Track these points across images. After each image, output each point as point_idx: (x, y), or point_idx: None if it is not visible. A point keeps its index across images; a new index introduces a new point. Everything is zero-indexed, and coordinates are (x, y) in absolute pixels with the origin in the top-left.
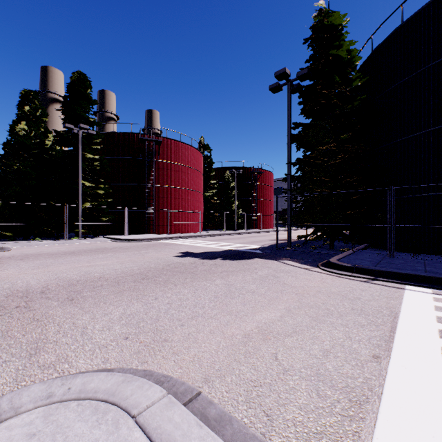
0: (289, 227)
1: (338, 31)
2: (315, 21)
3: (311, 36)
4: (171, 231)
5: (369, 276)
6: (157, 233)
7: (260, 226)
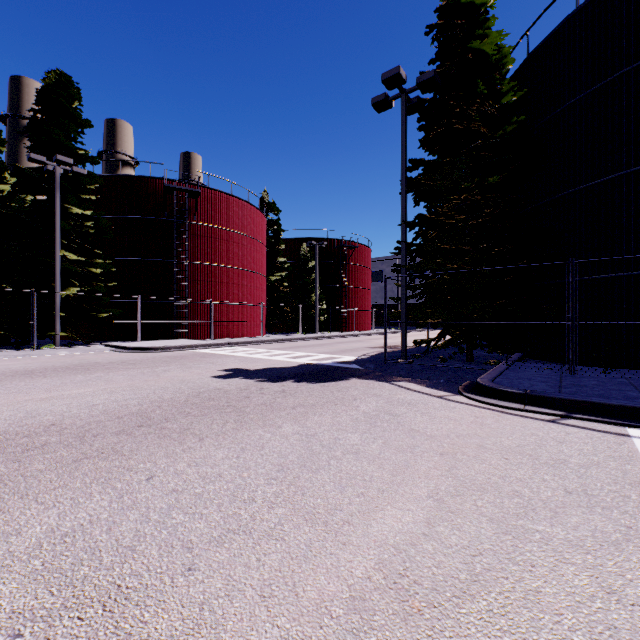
0: (403, 327)
1: (481, 15)
2: None
3: (438, 22)
4: (216, 334)
5: (555, 411)
6: (192, 338)
7: (353, 327)
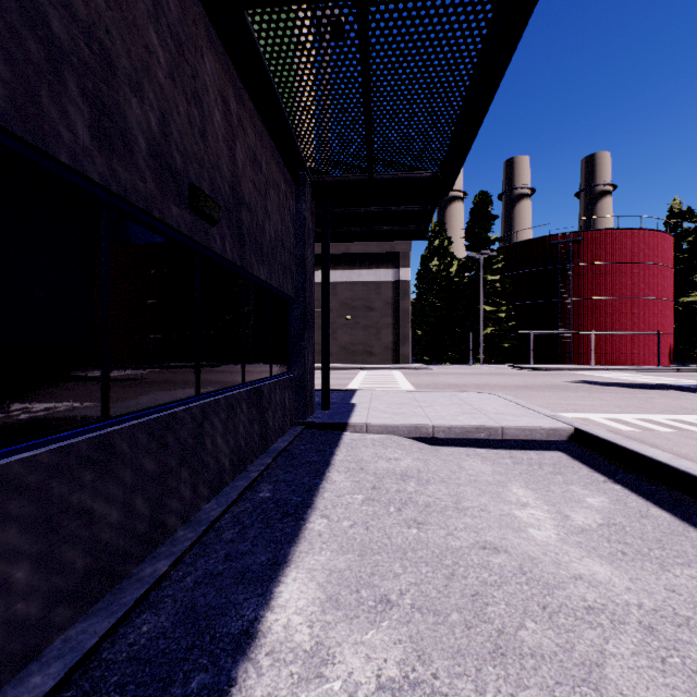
0: None
1: None
2: None
3: None
4: (599, 361)
5: None
6: (575, 364)
7: None
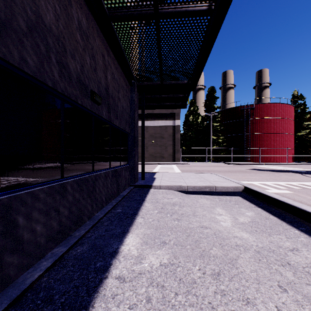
0: None
1: None
2: None
3: None
4: (262, 160)
5: None
6: (251, 162)
7: None
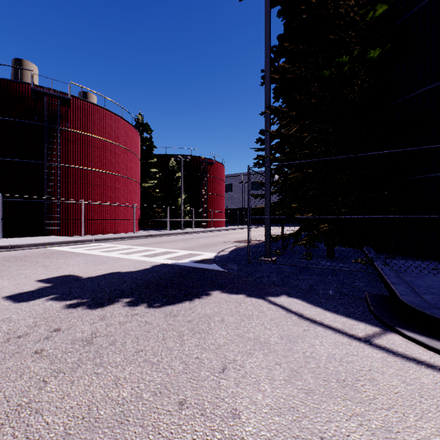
0: (267, 222)
1: None
2: None
3: None
4: (89, 230)
5: None
6: (65, 235)
7: (211, 225)
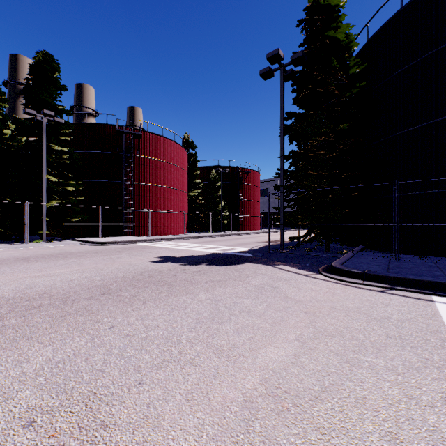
0: (281, 227)
1: (335, 13)
2: (309, 2)
3: (305, 18)
4: (152, 232)
5: (384, 284)
6: (136, 235)
7: (247, 228)
